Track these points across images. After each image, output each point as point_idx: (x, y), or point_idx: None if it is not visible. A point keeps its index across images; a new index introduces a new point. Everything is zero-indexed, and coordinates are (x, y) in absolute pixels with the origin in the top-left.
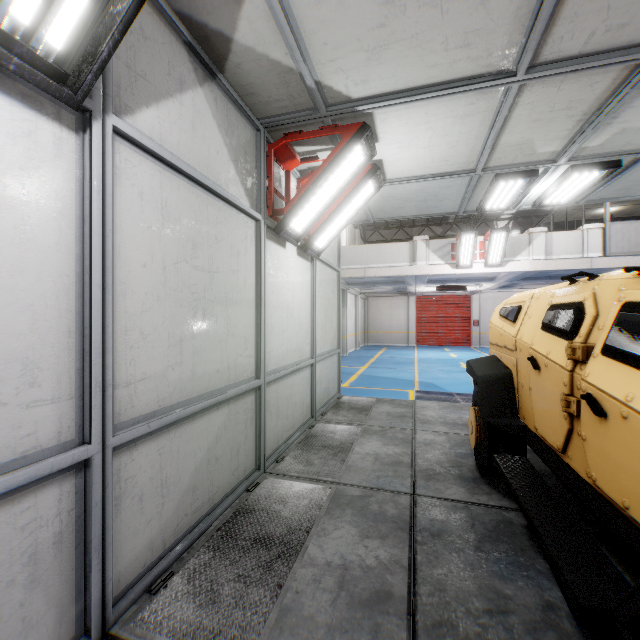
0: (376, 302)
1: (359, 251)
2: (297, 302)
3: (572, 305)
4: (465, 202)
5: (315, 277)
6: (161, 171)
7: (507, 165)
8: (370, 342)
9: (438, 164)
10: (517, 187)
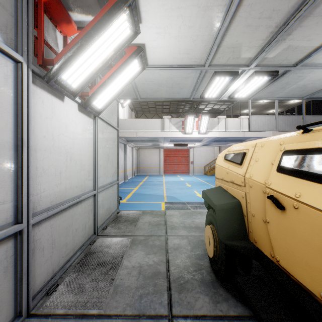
0: (143, 151)
1: (133, 122)
2: (78, 148)
3: (321, 150)
4: (195, 91)
5: (97, 130)
6: None
7: (222, 65)
8: (140, 173)
9: (182, 56)
10: (224, 83)
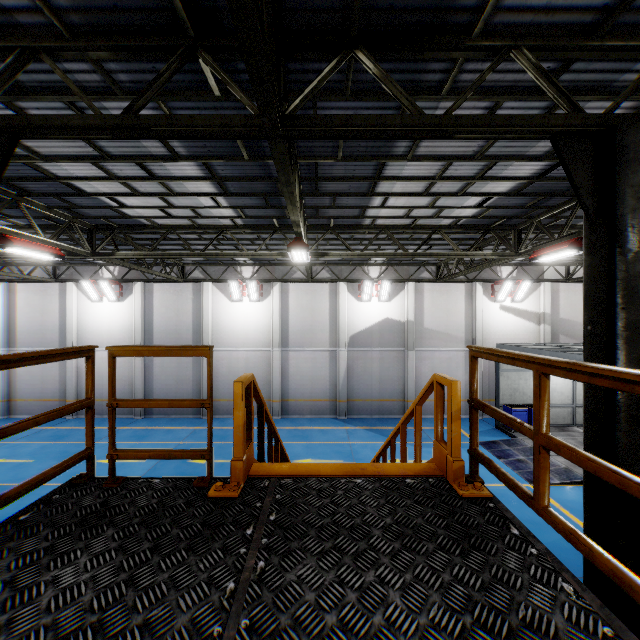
0: None
1: None
2: None
3: None
4: None
5: None
6: None
7: None
8: None
9: None
10: None
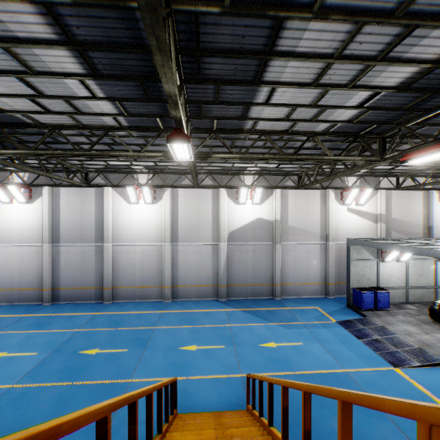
0: None
1: None
2: None
3: None
4: None
5: None
6: (413, 261)
7: None
8: None
9: None
10: None
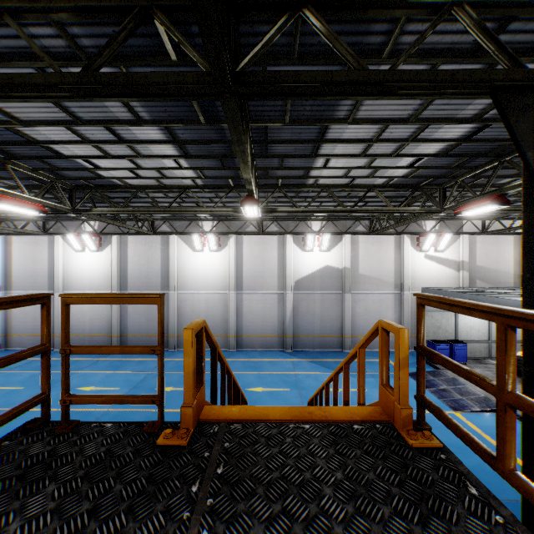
0: None
1: None
2: None
3: None
4: None
5: None
6: None
7: None
8: None
9: None
10: None
